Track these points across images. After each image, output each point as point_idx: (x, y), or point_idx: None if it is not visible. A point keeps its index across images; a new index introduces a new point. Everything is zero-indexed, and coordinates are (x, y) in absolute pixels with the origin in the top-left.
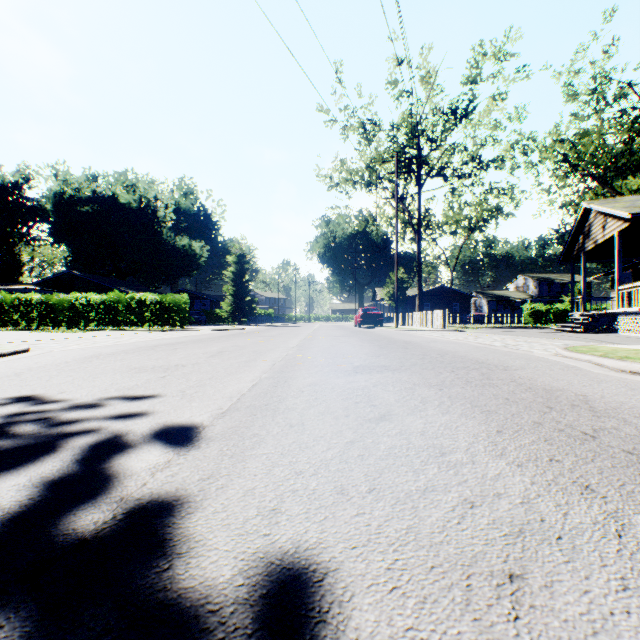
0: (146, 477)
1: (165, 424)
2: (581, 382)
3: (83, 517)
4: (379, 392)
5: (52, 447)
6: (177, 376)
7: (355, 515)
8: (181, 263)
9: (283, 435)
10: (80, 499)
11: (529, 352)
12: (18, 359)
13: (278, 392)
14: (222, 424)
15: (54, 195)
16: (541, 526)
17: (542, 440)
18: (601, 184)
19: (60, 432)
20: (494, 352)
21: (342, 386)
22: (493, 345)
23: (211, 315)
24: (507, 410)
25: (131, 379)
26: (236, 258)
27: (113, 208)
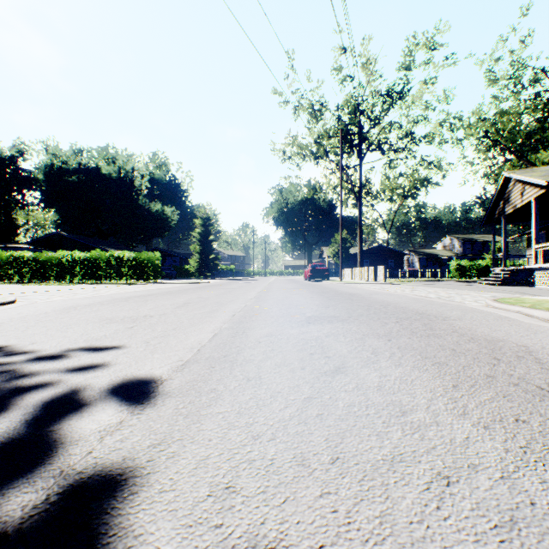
0: (93, 443)
1: (124, 377)
2: (518, 332)
3: (11, 499)
4: (332, 343)
5: (5, 404)
6: (144, 326)
7: (319, 496)
8: (155, 225)
9: (240, 390)
10: (15, 473)
11: (462, 303)
12: (3, 310)
13: (236, 343)
14: (180, 377)
15: (45, 167)
16: (534, 513)
17: (501, 396)
18: (517, 157)
19: (18, 387)
20: (431, 303)
21: (296, 337)
22: (428, 297)
23: (181, 270)
24: (457, 362)
25: (101, 329)
26: (202, 221)
27: (96, 178)
